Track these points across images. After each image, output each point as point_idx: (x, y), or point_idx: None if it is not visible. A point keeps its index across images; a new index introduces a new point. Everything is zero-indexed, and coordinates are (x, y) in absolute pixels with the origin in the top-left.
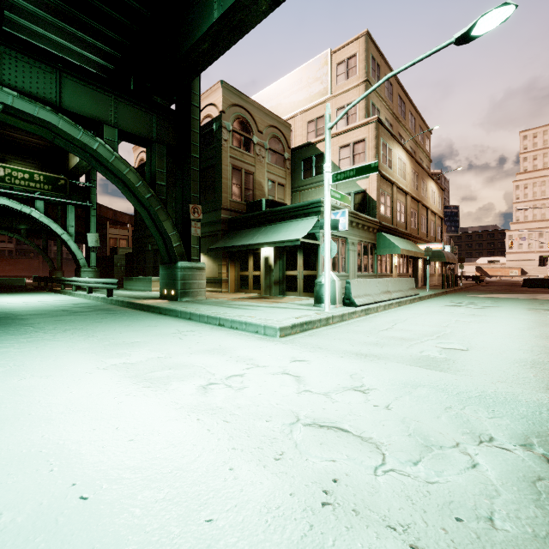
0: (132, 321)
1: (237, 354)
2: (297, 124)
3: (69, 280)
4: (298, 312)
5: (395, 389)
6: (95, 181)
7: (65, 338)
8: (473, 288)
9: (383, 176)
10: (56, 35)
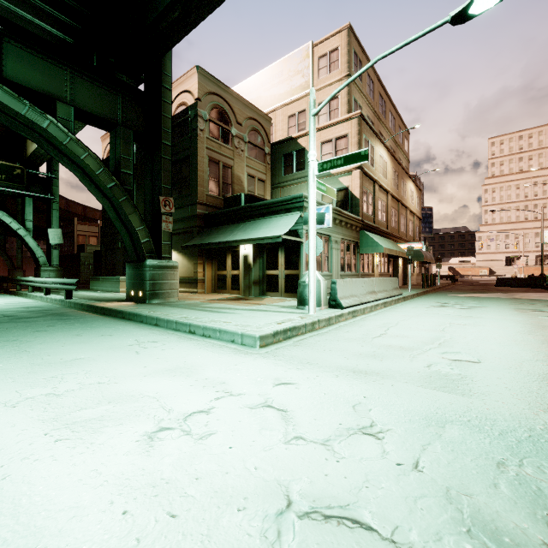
0: (84, 329)
1: (205, 375)
2: (277, 118)
3: (24, 281)
4: (281, 316)
5: (417, 428)
6: (58, 172)
7: None
8: (450, 287)
9: (365, 173)
10: None
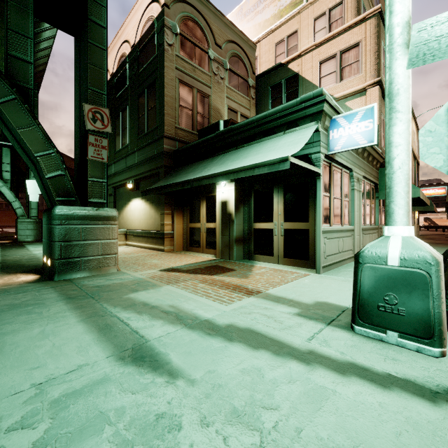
0: None
1: None
2: (262, 49)
3: None
4: None
5: None
6: None
7: None
8: None
9: (383, 92)
10: None
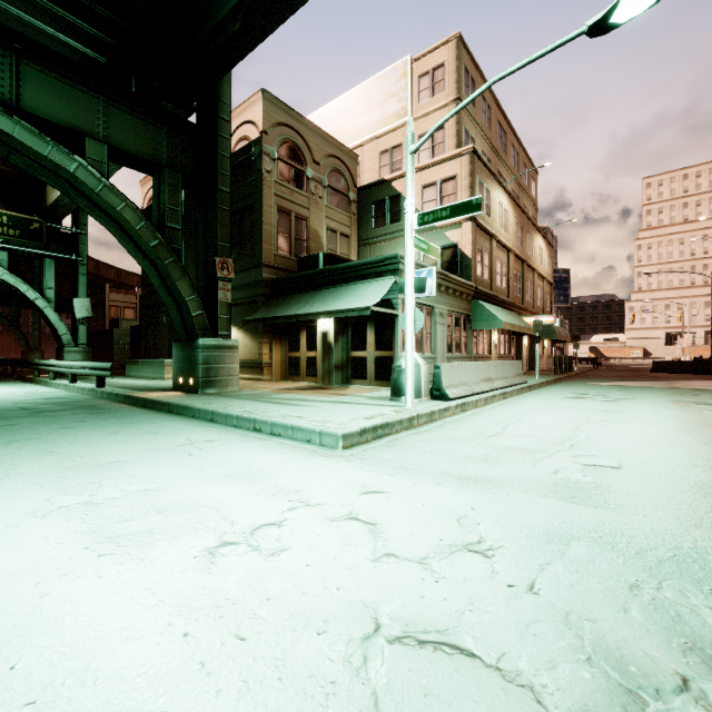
0: (123, 425)
1: (275, 482)
2: (366, 155)
3: (44, 365)
4: (370, 410)
5: (536, 545)
6: (85, 226)
7: (3, 456)
8: (591, 374)
9: (479, 225)
10: (16, 7)
